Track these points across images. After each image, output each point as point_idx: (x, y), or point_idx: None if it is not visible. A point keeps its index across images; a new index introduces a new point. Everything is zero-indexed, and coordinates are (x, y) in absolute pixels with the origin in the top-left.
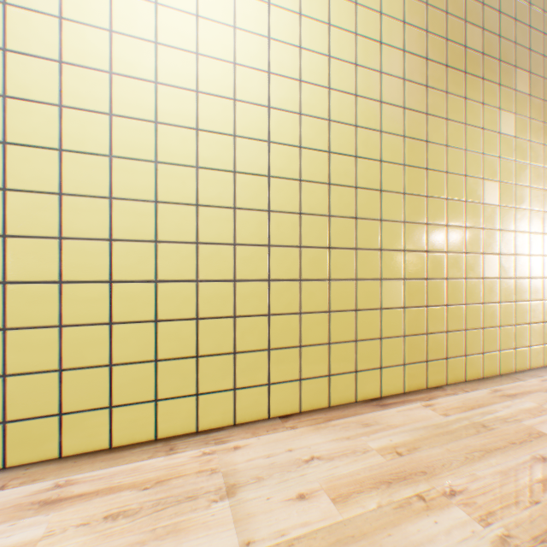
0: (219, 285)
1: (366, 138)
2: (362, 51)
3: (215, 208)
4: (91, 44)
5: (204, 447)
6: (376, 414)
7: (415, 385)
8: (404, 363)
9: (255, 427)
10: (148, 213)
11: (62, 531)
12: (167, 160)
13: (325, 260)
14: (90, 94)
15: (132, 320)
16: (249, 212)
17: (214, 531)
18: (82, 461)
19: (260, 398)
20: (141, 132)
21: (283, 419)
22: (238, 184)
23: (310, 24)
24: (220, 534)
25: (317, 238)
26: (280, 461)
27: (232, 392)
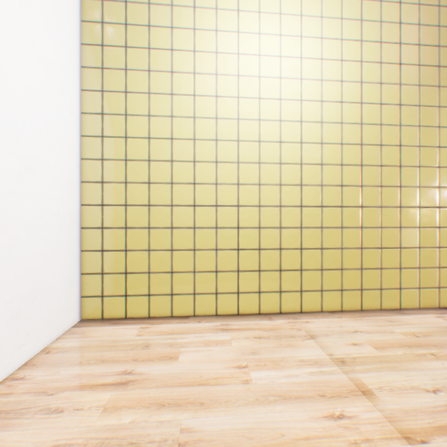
0: (292, 230)
1: (388, 132)
2: (385, 73)
3: (290, 186)
4: (229, 106)
5: (288, 319)
6: (397, 317)
7: (428, 304)
8: (419, 287)
9: (314, 315)
10: (255, 191)
11: (238, 338)
12: (264, 161)
13: (358, 215)
14: (228, 132)
15: (248, 248)
16: (309, 187)
17: (311, 348)
18: (227, 317)
19: (315, 298)
20: (252, 148)
21: (330, 313)
22: (302, 171)
23: (348, 65)
24: (314, 350)
25: (352, 201)
26: (336, 330)
27: (299, 293)
